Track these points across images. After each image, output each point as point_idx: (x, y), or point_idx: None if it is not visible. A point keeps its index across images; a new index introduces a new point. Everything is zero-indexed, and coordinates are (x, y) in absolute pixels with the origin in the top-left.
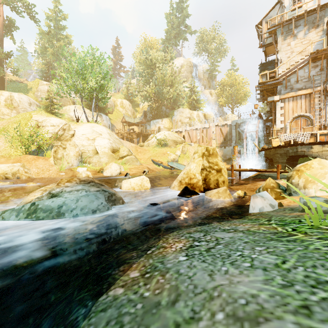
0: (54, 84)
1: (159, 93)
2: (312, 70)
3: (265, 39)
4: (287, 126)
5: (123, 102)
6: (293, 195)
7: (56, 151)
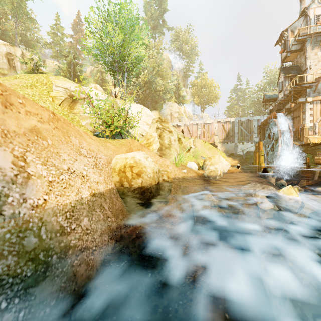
0: (15, 47)
1: (153, 83)
2: None
3: (291, 45)
4: (317, 125)
5: (97, 88)
6: None
7: (161, 136)
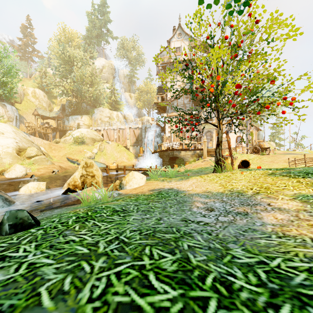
0: None
1: (78, 91)
2: (185, 100)
3: (160, 70)
4: (172, 135)
5: (36, 92)
6: (122, 189)
7: None
